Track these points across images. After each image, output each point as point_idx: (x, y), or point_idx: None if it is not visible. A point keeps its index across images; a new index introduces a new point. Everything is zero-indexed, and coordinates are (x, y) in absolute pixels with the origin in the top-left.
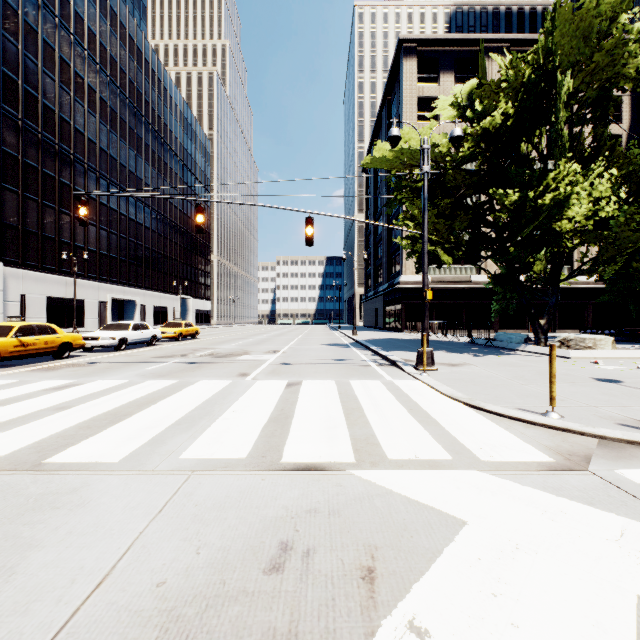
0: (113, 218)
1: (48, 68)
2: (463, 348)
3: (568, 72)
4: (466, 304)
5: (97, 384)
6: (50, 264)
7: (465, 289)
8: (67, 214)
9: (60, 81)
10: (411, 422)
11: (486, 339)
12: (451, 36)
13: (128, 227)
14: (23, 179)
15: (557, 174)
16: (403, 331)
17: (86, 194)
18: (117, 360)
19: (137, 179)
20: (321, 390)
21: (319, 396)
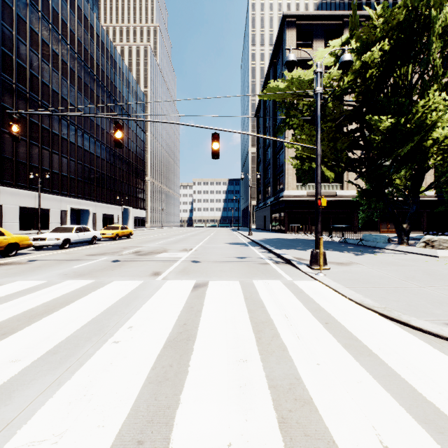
0: (72, 149)
1: (21, 36)
2: (340, 247)
3: (443, 6)
4: (333, 212)
5: (13, 286)
6: (22, 182)
7: (332, 201)
8: (36, 145)
9: (30, 46)
10: (337, 349)
11: (357, 239)
12: (322, 13)
13: (83, 156)
14: (1, 118)
15: (426, 100)
16: (286, 232)
17: (18, 113)
18: (54, 258)
19: (90, 121)
20: (227, 294)
21: (225, 302)
